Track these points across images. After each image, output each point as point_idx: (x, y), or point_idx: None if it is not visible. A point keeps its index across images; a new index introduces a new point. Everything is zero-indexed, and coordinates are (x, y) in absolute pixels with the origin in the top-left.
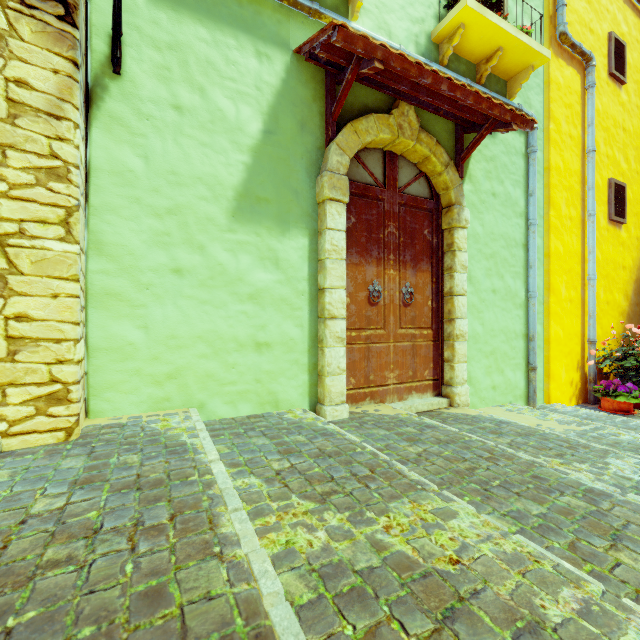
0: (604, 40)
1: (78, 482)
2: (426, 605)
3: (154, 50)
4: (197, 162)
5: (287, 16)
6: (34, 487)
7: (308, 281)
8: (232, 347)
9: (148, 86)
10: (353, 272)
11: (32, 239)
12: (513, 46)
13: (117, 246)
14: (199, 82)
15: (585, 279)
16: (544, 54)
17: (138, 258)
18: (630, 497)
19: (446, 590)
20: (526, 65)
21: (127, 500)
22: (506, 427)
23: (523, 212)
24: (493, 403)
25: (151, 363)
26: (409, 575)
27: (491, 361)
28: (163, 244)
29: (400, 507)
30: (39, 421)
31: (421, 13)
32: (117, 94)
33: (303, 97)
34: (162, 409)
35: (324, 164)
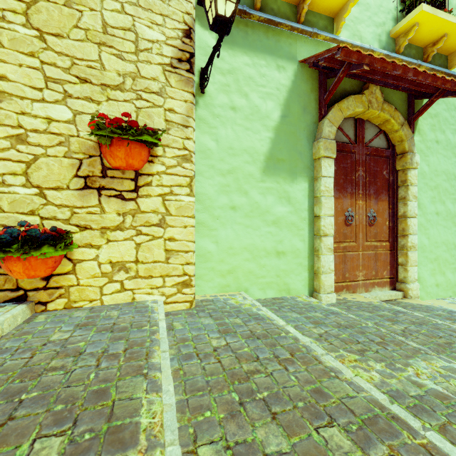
0: None
1: (221, 332)
2: None
3: (221, 75)
4: (243, 140)
5: (295, 39)
6: (201, 333)
7: (308, 211)
8: (263, 254)
9: (218, 98)
10: (334, 203)
11: (175, 196)
12: None
13: (202, 194)
14: (245, 91)
15: None
16: None
17: (213, 201)
18: None
19: None
20: None
21: (257, 344)
22: None
23: None
24: (436, 296)
25: (219, 264)
26: (448, 402)
27: (435, 265)
28: (225, 192)
29: (417, 363)
30: (178, 296)
31: (382, 18)
32: (202, 105)
33: (304, 90)
34: (225, 291)
35: (319, 133)
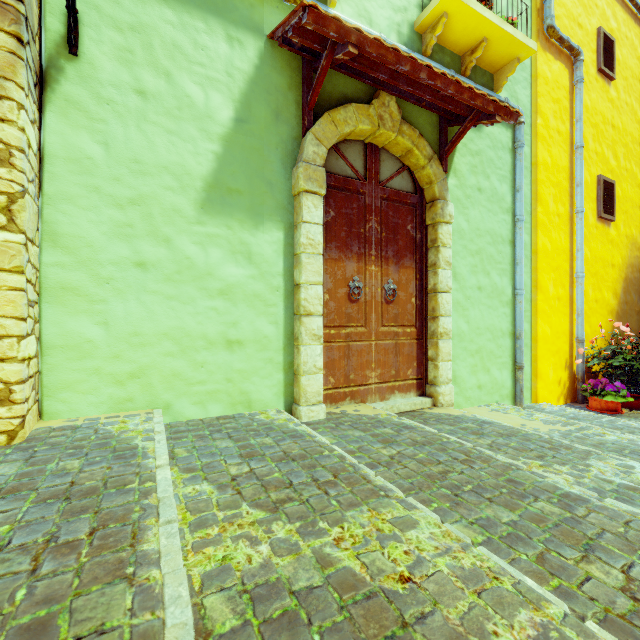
0: (593, 35)
1: (2, 491)
2: (364, 633)
3: (115, 31)
4: (163, 150)
5: None
6: None
7: (283, 276)
8: (201, 345)
9: (108, 69)
10: (332, 268)
11: None
12: (498, 37)
13: (74, 237)
14: (165, 66)
15: (573, 277)
16: (530, 46)
17: (97, 250)
18: (608, 502)
19: (390, 614)
20: (512, 57)
21: (49, 512)
22: (488, 427)
23: (510, 208)
24: (479, 403)
25: (112, 361)
26: (351, 596)
27: (477, 360)
28: (125, 236)
29: (357, 516)
30: None
31: (403, 2)
32: (74, 76)
33: (278, 85)
34: (124, 410)
35: (300, 155)
